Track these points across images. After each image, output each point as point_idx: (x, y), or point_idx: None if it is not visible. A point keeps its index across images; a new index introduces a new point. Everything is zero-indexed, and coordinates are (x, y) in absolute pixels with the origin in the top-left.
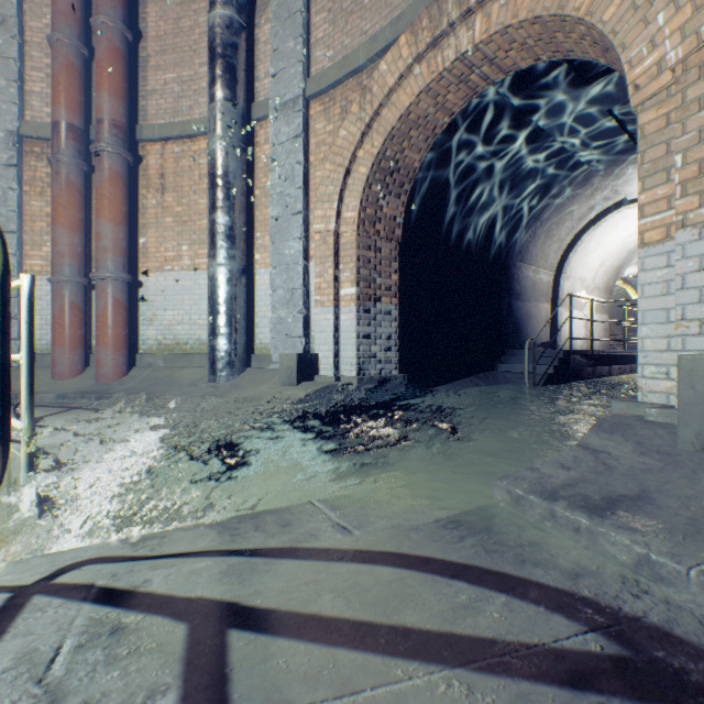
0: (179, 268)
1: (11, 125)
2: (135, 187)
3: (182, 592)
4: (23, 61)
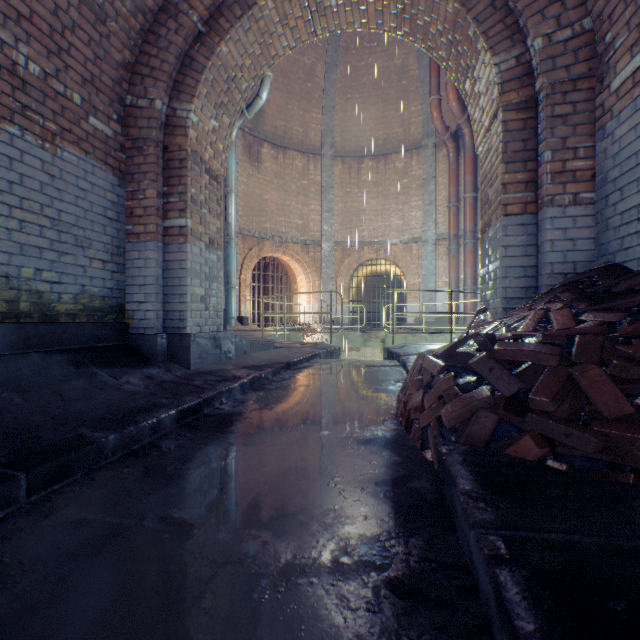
0: None
1: (433, 238)
2: (475, 250)
3: None
4: (436, 213)
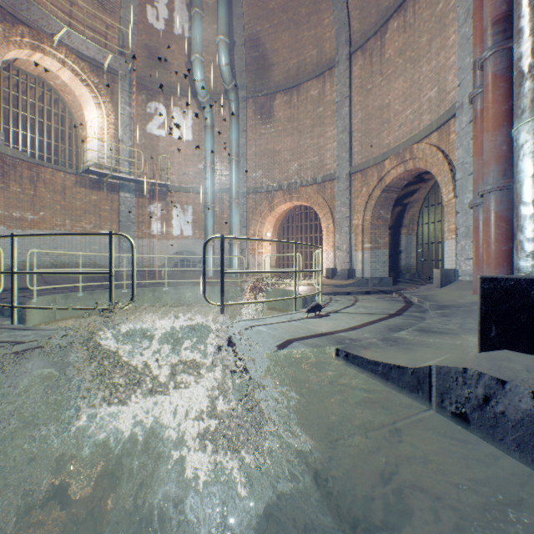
0: None
1: (470, 89)
2: None
3: (45, 340)
4: None
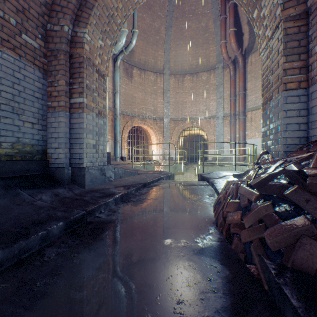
0: (255, 138)
1: (222, 115)
2: (244, 122)
3: None
4: (223, 102)
